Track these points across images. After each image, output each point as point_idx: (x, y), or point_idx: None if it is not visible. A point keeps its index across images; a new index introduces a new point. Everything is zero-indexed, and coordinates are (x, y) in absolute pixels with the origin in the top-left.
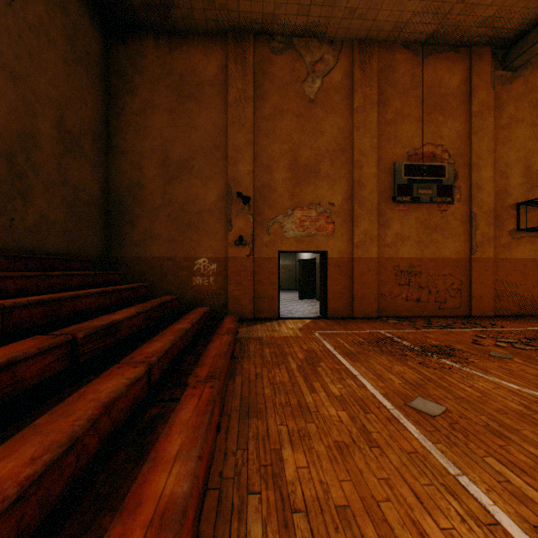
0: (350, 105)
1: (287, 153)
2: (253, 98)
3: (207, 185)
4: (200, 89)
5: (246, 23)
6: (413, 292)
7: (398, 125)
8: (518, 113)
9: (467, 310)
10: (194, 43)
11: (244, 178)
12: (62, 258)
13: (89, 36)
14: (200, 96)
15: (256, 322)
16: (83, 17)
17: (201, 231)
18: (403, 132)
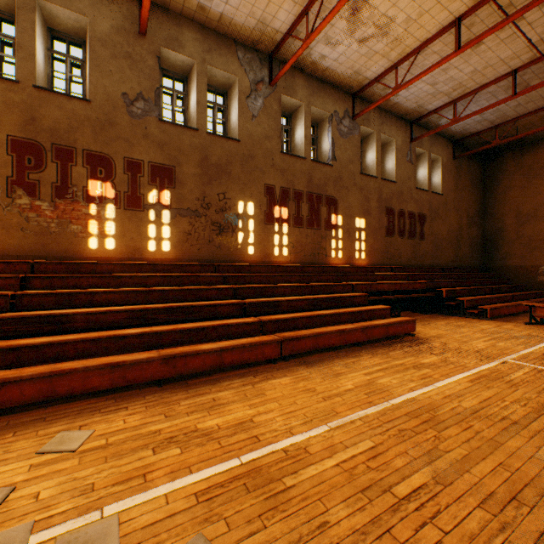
0: None
1: None
2: None
3: None
4: (542, 170)
5: None
6: None
7: None
8: None
9: None
10: (537, 145)
11: None
12: (470, 268)
13: (476, 171)
14: (542, 174)
15: None
16: (474, 166)
17: (542, 250)
18: None
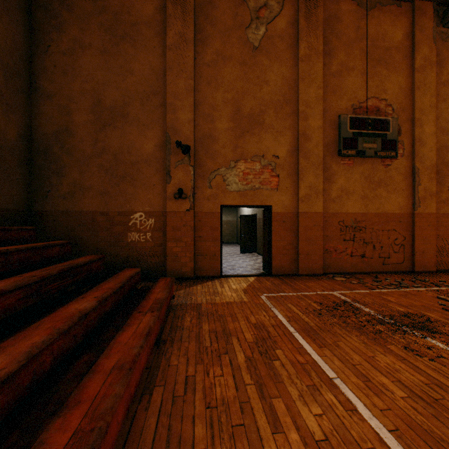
0: (295, 54)
1: (230, 102)
2: (194, 42)
3: (143, 133)
4: (136, 29)
5: None
6: (357, 247)
7: (342, 77)
8: None
9: (410, 265)
10: None
11: (184, 127)
12: None
13: None
14: (136, 37)
15: (197, 281)
16: None
17: (137, 183)
18: (348, 84)
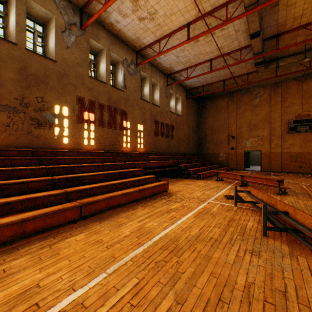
0: (269, 104)
1: (247, 122)
2: (235, 109)
3: (222, 134)
4: (221, 109)
5: (233, 90)
6: (297, 164)
7: (290, 107)
8: None
9: None
10: (219, 98)
11: (233, 131)
12: (194, 154)
13: (196, 106)
14: (221, 111)
15: (236, 170)
16: (195, 103)
17: (221, 146)
18: (293, 109)
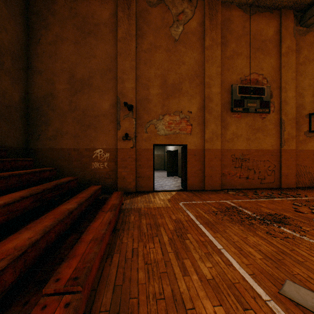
0: (202, 44)
1: (160, 76)
2: (135, 36)
3: (102, 97)
4: (97, 28)
5: None
6: (244, 172)
7: (234, 60)
8: (310, 55)
9: (278, 184)
10: None
11: (129, 92)
12: None
13: None
14: (97, 33)
15: (138, 194)
16: None
17: (98, 130)
18: (238, 64)
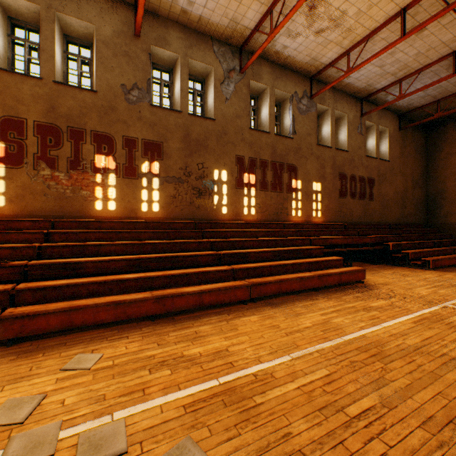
0: None
1: None
2: None
3: None
4: None
5: None
6: None
7: None
8: None
9: None
10: None
11: None
12: (415, 225)
13: (420, 140)
14: None
15: None
16: (418, 135)
17: None
18: None
